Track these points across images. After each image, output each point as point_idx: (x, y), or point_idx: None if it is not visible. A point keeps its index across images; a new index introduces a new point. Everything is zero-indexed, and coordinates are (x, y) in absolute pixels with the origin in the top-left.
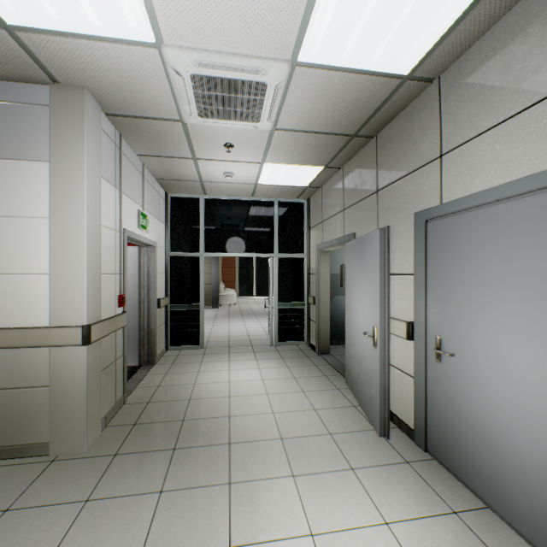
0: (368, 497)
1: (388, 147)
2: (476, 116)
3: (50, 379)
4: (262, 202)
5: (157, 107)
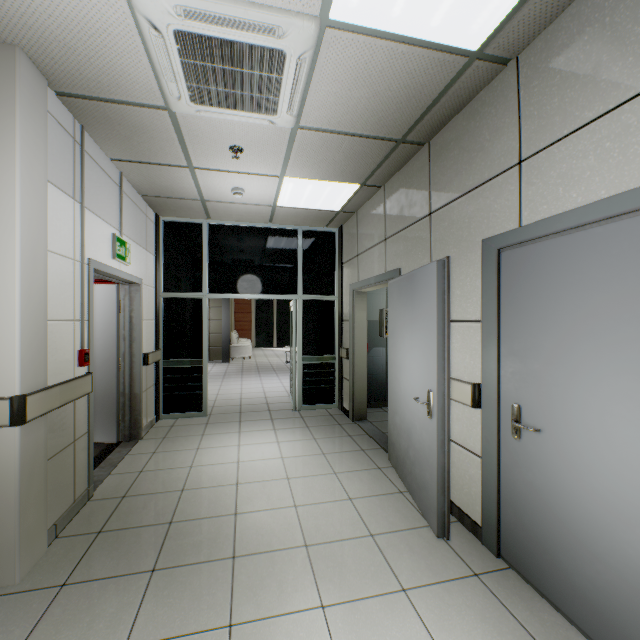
0: (429, 637)
1: (445, 156)
2: (573, 104)
3: None
4: (283, 231)
5: (131, 84)
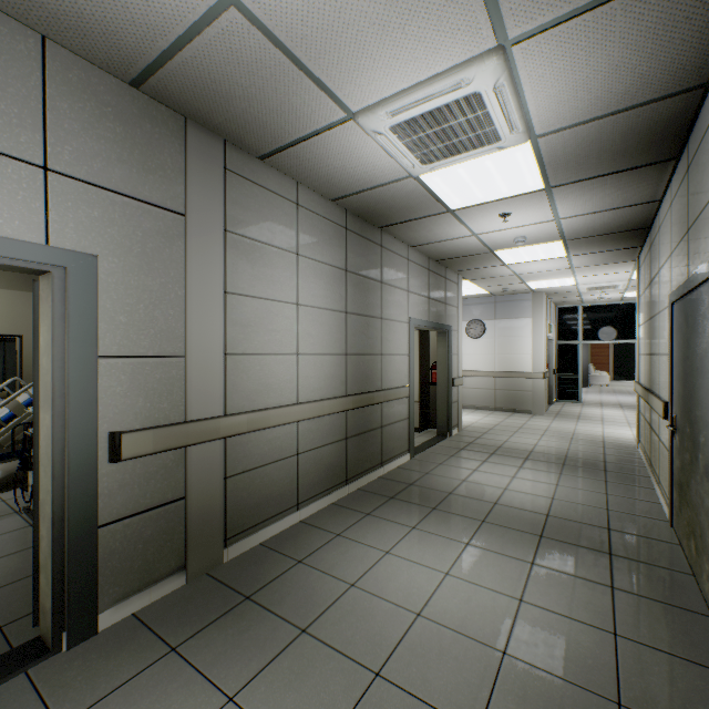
0: None
1: None
2: None
3: (531, 389)
4: (629, 304)
5: (568, 291)
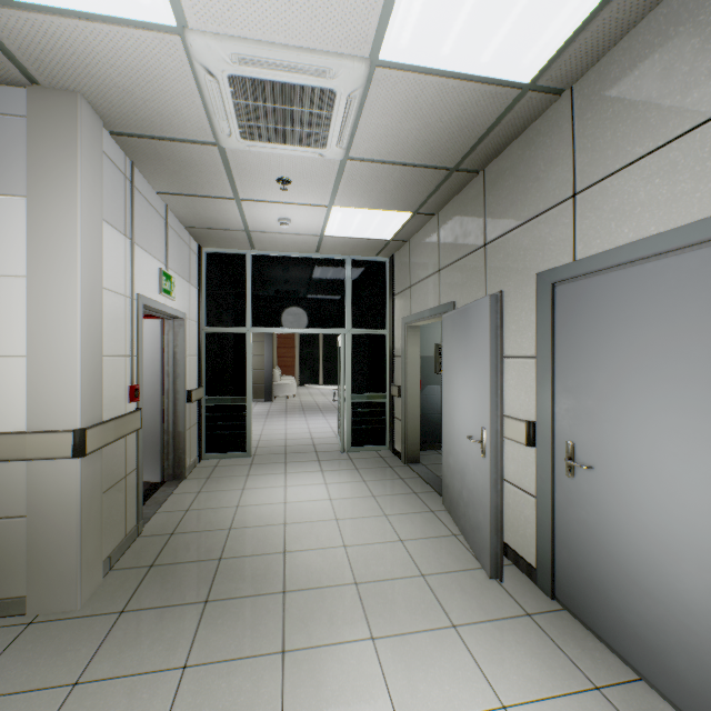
0: (478, 669)
1: (500, 185)
2: (624, 139)
3: (27, 506)
4: (330, 261)
5: (183, 123)
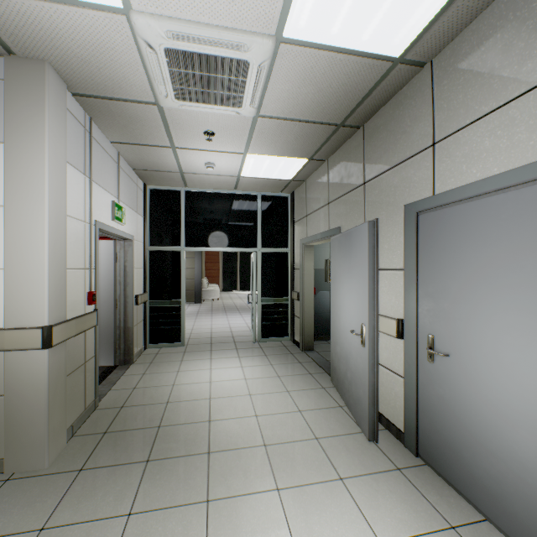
0: (360, 513)
1: (376, 137)
2: (473, 100)
3: (5, 387)
4: (245, 196)
5: (130, 87)
